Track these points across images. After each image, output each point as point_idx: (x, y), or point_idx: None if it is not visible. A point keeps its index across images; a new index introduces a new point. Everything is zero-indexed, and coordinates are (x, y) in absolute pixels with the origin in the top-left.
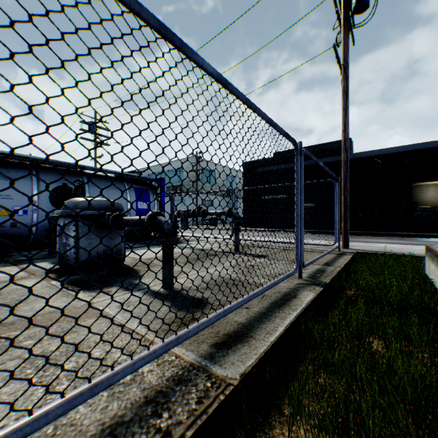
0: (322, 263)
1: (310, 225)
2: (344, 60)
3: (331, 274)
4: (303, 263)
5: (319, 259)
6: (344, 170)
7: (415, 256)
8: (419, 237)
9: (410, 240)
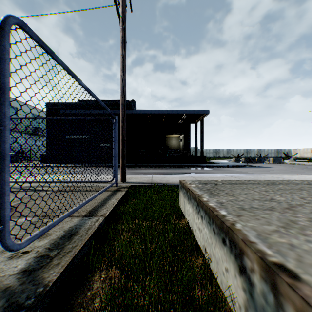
0: (87, 211)
1: (107, 160)
2: (123, 13)
3: (81, 240)
4: (10, 245)
5: (77, 210)
6: (123, 112)
7: (170, 185)
8: (170, 167)
9: (166, 169)
